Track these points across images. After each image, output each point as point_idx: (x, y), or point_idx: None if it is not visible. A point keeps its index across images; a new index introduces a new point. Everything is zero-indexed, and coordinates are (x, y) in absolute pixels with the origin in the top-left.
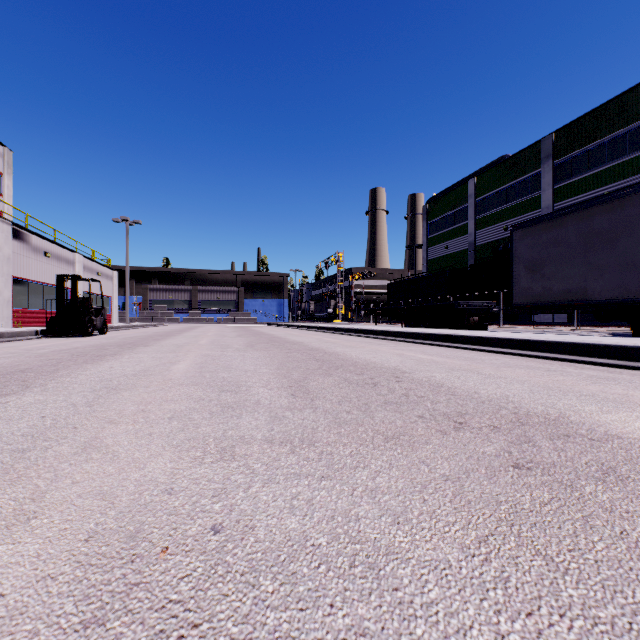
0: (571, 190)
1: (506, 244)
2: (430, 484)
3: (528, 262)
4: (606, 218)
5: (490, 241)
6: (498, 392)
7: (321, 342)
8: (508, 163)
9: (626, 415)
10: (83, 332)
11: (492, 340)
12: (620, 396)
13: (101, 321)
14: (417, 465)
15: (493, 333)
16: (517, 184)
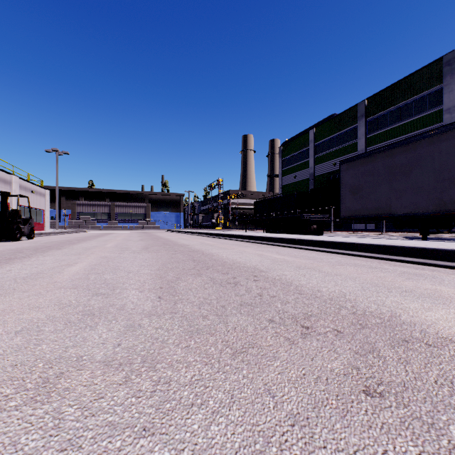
0: (377, 139)
1: (335, 175)
2: (274, 435)
3: (351, 187)
4: (404, 156)
5: (324, 173)
6: (336, 290)
7: (202, 245)
8: (336, 119)
9: (445, 312)
10: (11, 237)
11: (328, 243)
12: (432, 291)
13: (28, 229)
14: (262, 397)
15: (328, 237)
16: (342, 134)
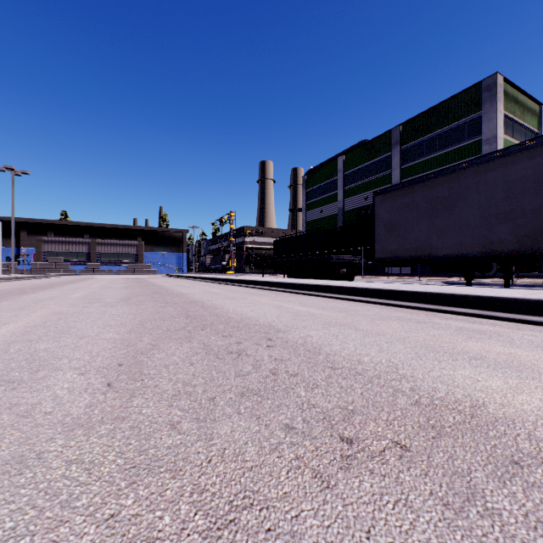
0: (413, 170)
1: (366, 210)
2: None
3: (387, 223)
4: (446, 187)
5: (354, 208)
6: (383, 359)
7: (205, 293)
8: (368, 146)
9: None
10: None
11: (362, 290)
12: (508, 357)
13: None
14: None
15: (361, 283)
16: (374, 163)
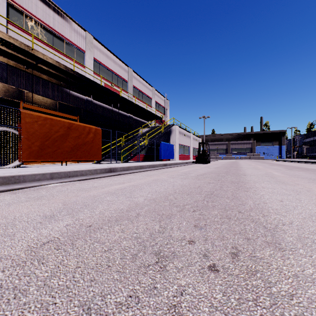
0: None
1: None
2: None
3: None
4: None
5: None
6: None
7: None
8: None
9: None
10: (206, 162)
11: None
12: None
13: (209, 158)
14: None
15: None
16: None
